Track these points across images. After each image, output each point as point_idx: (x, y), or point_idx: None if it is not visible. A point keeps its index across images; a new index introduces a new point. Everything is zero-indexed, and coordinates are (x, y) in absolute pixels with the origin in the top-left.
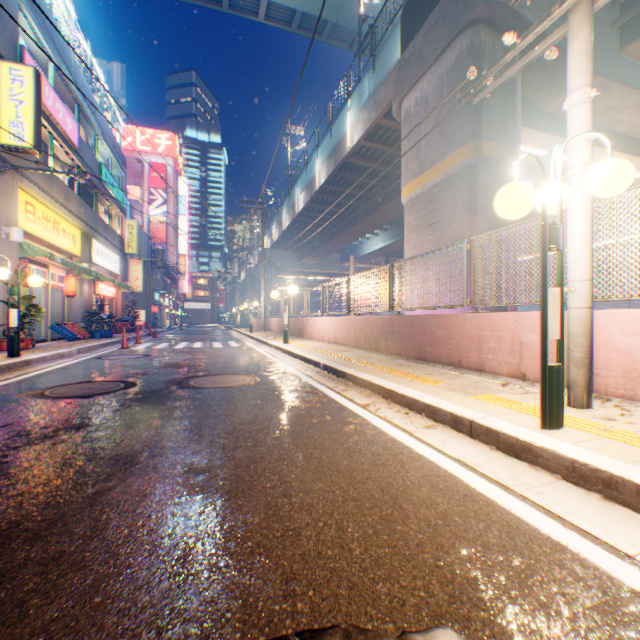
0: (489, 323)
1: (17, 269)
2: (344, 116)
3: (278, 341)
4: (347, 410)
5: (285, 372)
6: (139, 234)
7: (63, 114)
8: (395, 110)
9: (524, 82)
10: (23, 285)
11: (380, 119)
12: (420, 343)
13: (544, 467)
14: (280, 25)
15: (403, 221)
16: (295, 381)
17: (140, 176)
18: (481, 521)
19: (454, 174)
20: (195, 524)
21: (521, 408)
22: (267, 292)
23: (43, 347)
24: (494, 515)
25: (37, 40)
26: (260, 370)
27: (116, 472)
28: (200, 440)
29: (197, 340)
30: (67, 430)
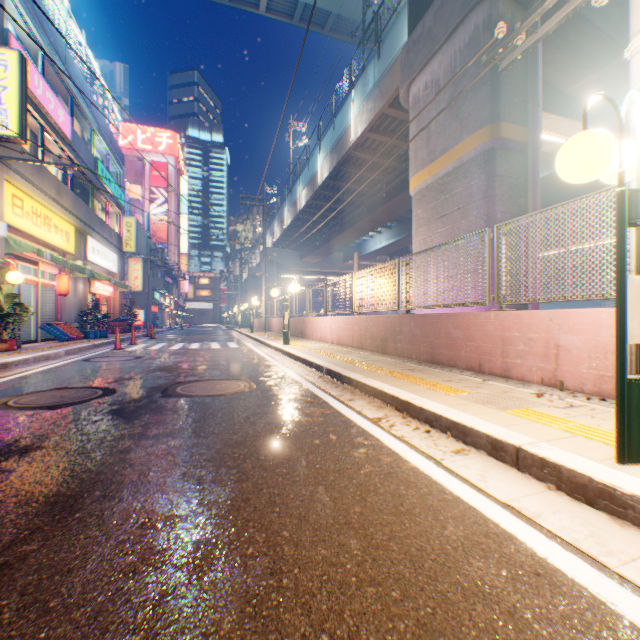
0: (517, 323)
1: (0, 265)
2: (347, 107)
3: (278, 342)
4: (355, 426)
5: (284, 377)
6: (139, 233)
7: (54, 105)
8: (402, 96)
9: (544, 61)
10: (7, 282)
11: (386, 108)
12: (433, 345)
13: (637, 524)
14: (282, 18)
15: (408, 218)
16: (295, 388)
17: (141, 175)
18: (578, 634)
19: (469, 160)
20: (127, 638)
21: (575, 429)
22: (269, 291)
23: (30, 348)
24: (594, 619)
25: (26, 26)
26: (257, 374)
27: (44, 526)
28: (170, 471)
29: (195, 340)
30: (10, 455)
